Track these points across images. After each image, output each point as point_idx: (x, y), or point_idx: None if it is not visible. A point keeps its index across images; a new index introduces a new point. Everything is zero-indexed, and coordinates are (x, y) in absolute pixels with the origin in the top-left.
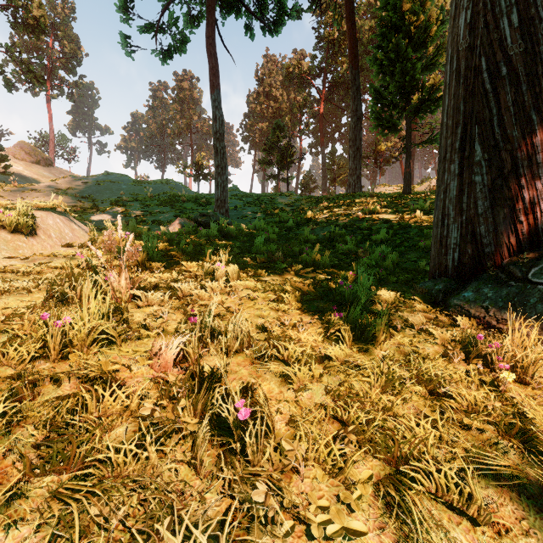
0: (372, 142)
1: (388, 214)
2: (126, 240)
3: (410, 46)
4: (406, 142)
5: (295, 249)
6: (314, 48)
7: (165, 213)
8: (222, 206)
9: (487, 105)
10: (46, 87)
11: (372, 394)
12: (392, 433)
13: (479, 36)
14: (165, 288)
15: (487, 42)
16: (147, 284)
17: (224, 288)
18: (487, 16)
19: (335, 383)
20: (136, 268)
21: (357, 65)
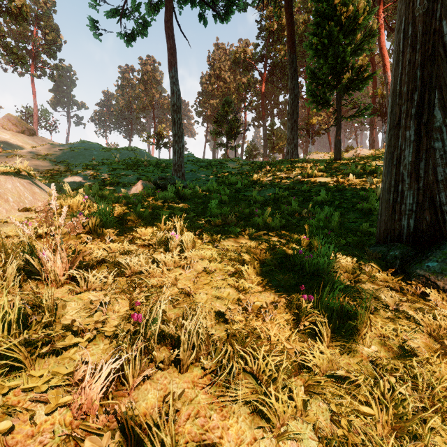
0: (305, 116)
1: (324, 177)
2: (85, 203)
3: (341, 33)
4: (337, 115)
5: (246, 210)
6: (256, 38)
7: (130, 176)
8: (179, 170)
9: None
10: (27, 67)
11: (385, 446)
12: None
13: None
14: (110, 265)
15: None
16: (91, 259)
17: (178, 261)
18: None
19: (329, 422)
20: (85, 237)
21: (294, 50)
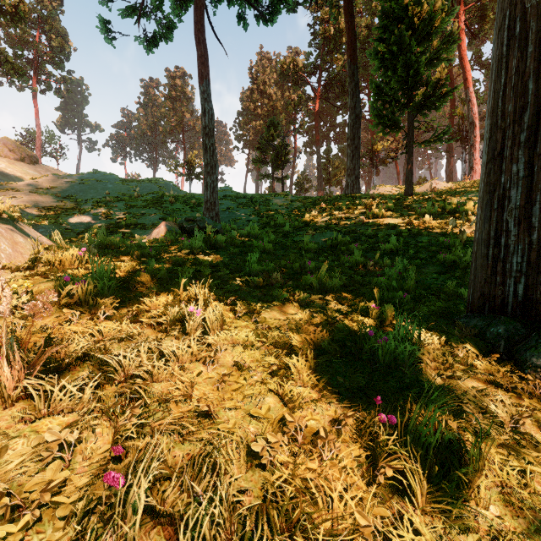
0: (367, 141)
1: (393, 218)
2: (83, 257)
3: (413, 38)
4: (408, 140)
5: (296, 264)
6: (309, 45)
7: (151, 215)
8: (212, 209)
9: None
10: (26, 80)
11: None
12: None
13: None
14: (93, 367)
15: None
16: (67, 355)
17: (197, 353)
18: None
19: None
20: (69, 313)
21: (356, 60)
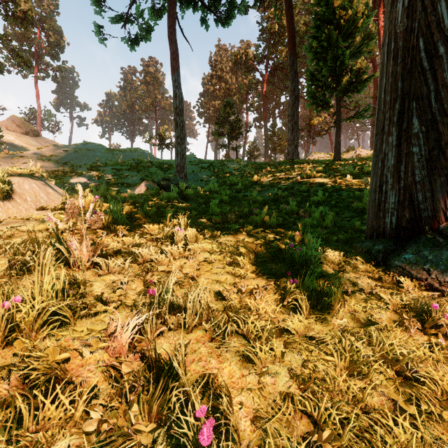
0: (306, 117)
1: (322, 178)
2: (96, 203)
3: (340, 36)
4: (337, 117)
5: (245, 209)
6: (258, 39)
7: (133, 177)
8: (181, 171)
9: (424, 82)
10: (32, 70)
11: (339, 379)
12: (371, 438)
13: (417, 18)
14: (126, 254)
15: (425, 24)
16: (109, 250)
17: (183, 252)
18: (425, 0)
19: (299, 364)
20: (101, 232)
21: (295, 53)
